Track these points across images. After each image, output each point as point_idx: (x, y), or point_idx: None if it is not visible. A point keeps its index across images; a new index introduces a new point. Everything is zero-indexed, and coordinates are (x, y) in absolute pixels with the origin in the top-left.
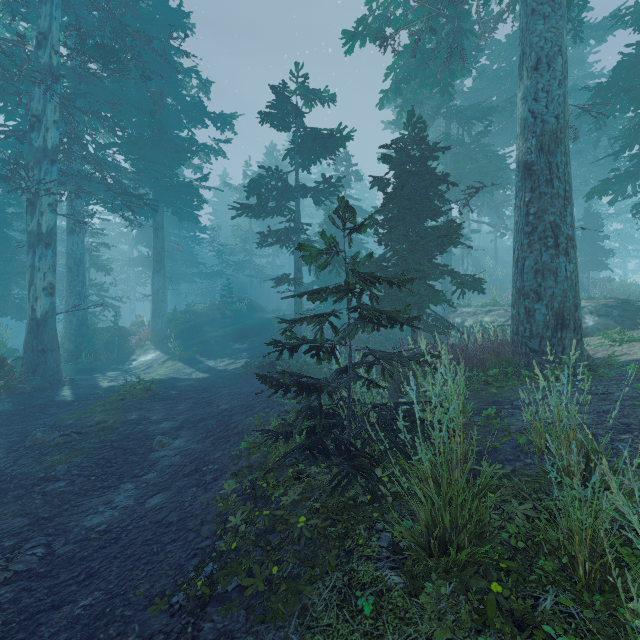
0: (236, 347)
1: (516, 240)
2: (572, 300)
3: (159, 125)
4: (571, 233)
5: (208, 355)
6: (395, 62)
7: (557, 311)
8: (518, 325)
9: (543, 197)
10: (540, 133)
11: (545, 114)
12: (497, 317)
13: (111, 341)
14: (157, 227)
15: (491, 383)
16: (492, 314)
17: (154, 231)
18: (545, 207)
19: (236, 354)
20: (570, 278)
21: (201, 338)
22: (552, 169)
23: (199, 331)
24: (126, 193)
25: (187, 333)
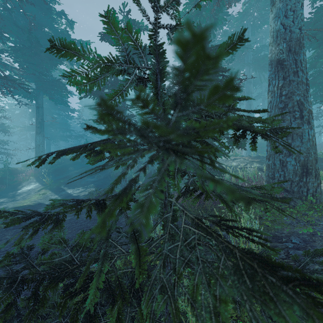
0: (88, 180)
1: (270, 114)
2: (313, 155)
3: (35, 39)
4: (311, 108)
5: (69, 185)
6: (184, 9)
7: (303, 163)
8: (274, 172)
9: (292, 83)
10: (289, 39)
11: (292, 26)
12: (240, 163)
13: (4, 177)
14: (38, 106)
15: (263, 217)
16: (236, 161)
17: (36, 108)
18: (293, 90)
19: (87, 184)
20: (311, 140)
21: (67, 174)
22: (297, 64)
23: (66, 170)
24: (1, 77)
25: (58, 171)
